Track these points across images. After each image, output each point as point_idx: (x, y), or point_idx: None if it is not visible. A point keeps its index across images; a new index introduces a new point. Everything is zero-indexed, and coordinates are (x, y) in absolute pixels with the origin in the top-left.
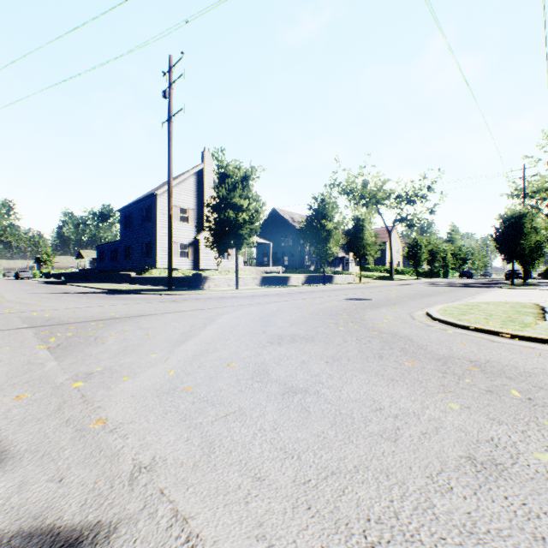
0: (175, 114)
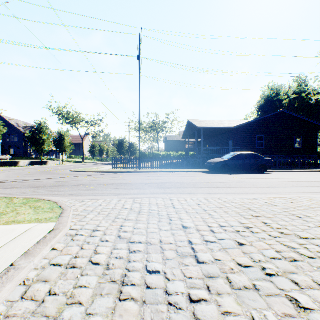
0: None
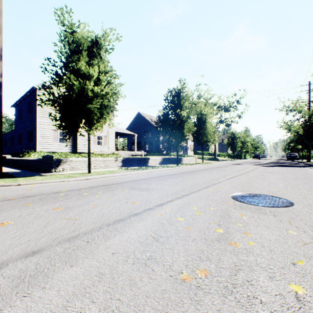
0: None
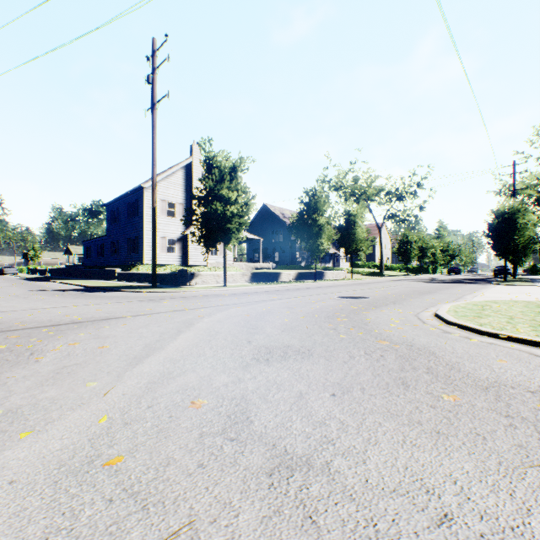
0: (159, 100)
